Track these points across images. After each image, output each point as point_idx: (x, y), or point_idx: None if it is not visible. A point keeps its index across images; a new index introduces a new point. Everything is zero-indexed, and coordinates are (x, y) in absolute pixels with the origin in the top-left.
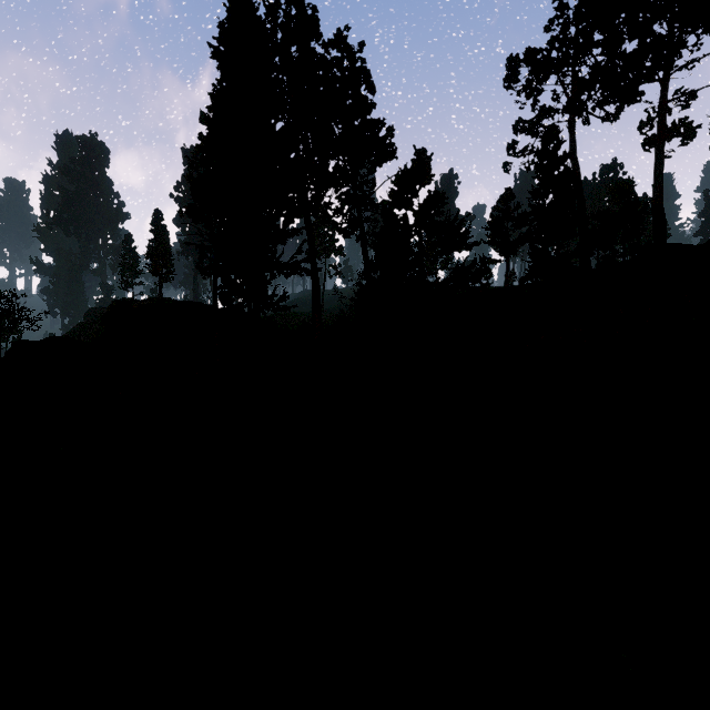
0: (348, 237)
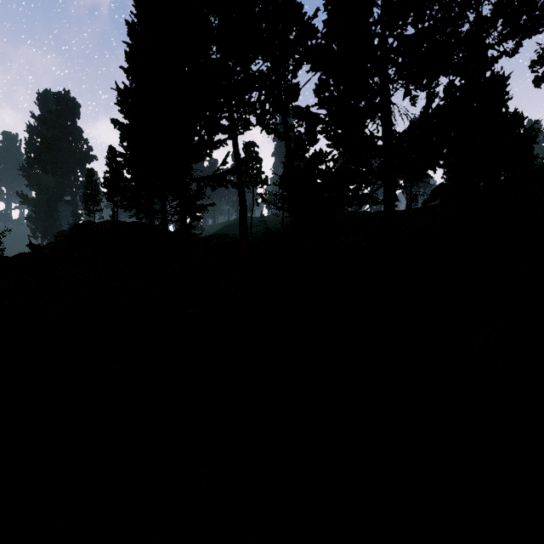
0: (272, 133)
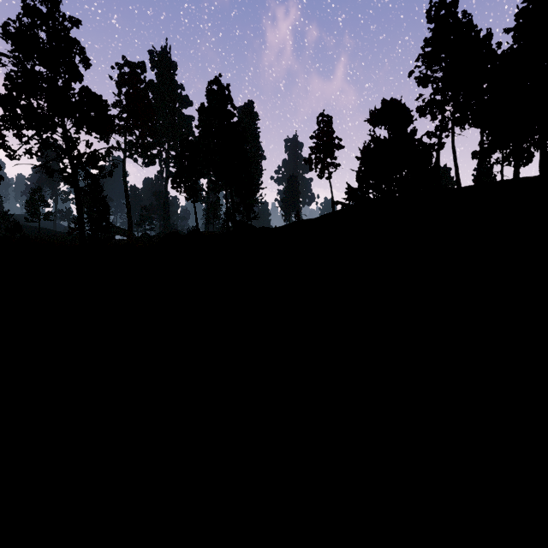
0: None
